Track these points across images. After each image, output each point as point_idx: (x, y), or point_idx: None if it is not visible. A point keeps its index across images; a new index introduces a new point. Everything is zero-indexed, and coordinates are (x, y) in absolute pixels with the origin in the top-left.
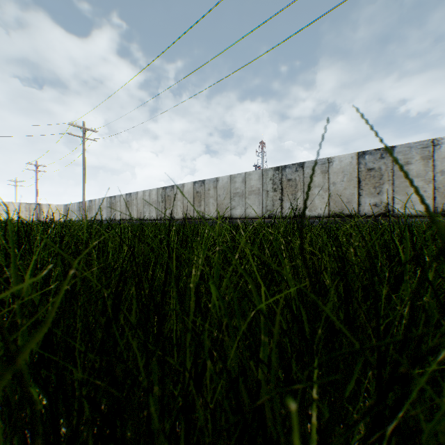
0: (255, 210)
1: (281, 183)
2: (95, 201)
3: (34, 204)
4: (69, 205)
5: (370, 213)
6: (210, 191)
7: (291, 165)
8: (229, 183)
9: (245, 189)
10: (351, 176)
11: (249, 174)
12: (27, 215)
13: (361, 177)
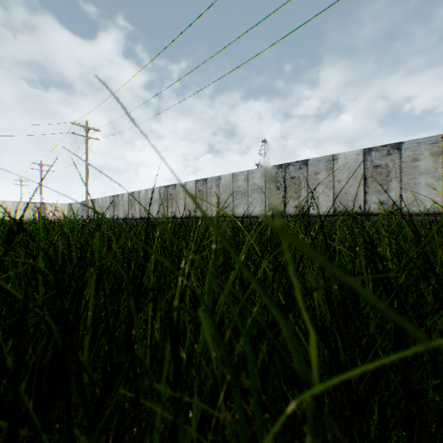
0: (258, 208)
1: (285, 181)
2: (98, 200)
3: (38, 203)
4: (72, 204)
5: (377, 211)
6: (212, 189)
7: (295, 162)
8: (232, 182)
9: (248, 187)
10: (357, 173)
11: (252, 172)
12: (32, 214)
13: (367, 174)
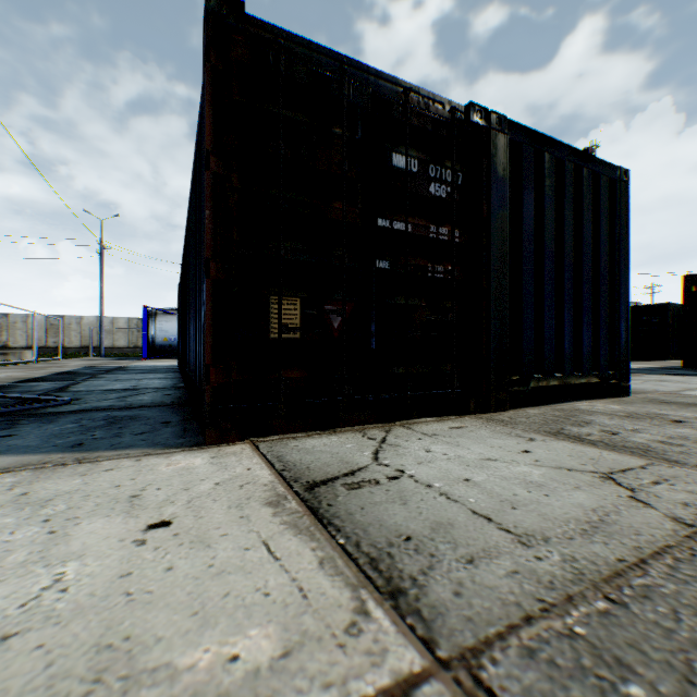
0: None
1: None
2: None
3: None
4: None
5: (54, 346)
6: None
7: None
8: None
9: None
10: (43, 326)
11: None
12: None
13: (49, 328)
